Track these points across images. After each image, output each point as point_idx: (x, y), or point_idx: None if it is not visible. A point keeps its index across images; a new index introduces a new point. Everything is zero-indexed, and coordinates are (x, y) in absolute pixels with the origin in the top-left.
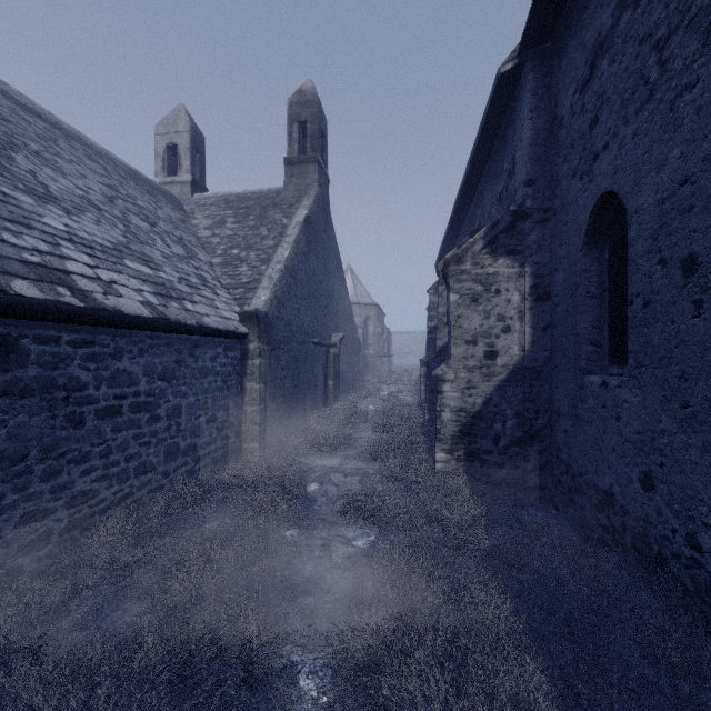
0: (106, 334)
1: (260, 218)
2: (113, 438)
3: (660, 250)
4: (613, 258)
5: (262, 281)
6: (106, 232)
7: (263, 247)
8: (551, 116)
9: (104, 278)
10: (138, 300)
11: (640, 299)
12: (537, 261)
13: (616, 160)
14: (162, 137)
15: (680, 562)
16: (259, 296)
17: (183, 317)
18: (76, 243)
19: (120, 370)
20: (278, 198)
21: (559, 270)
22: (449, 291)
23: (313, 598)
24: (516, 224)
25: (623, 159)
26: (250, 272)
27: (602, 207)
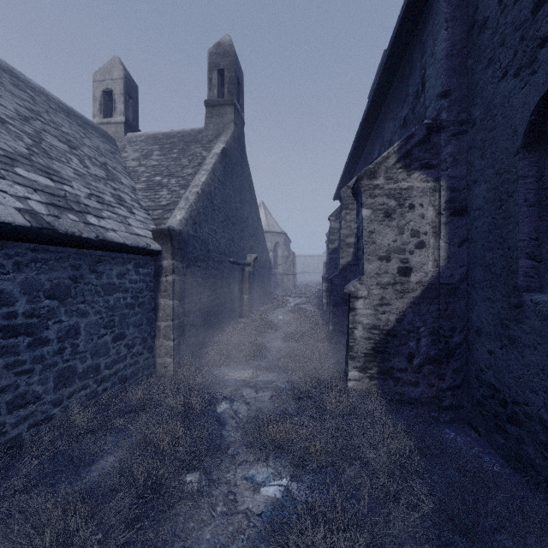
0: None
1: (182, 151)
2: None
3: None
4: None
5: (179, 203)
6: (1, 140)
7: (183, 174)
8: (468, 25)
9: None
10: (15, 207)
11: None
12: (452, 175)
13: None
14: (99, 83)
15: None
16: (174, 215)
17: (79, 229)
18: None
19: None
20: (199, 135)
21: (480, 182)
22: (361, 206)
23: None
24: (430, 138)
25: None
26: (169, 196)
27: None
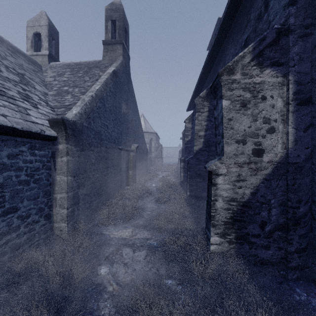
0: None
1: (86, 72)
2: None
3: None
4: None
5: (77, 102)
6: None
7: (84, 85)
8: None
9: None
10: None
11: None
12: (299, 71)
13: None
14: (31, 28)
15: None
16: (71, 110)
17: None
18: None
19: None
20: (99, 63)
21: None
22: (221, 98)
23: None
24: (279, 40)
25: None
26: (72, 99)
27: None
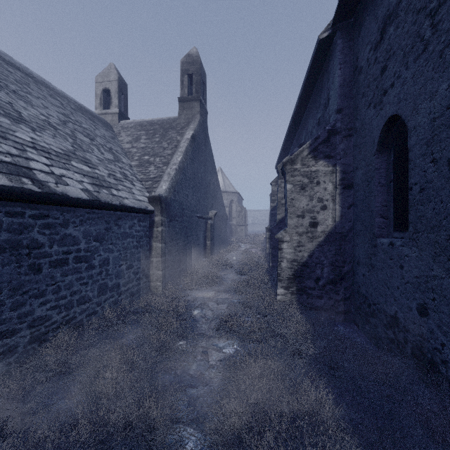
0: (57, 211)
1: (163, 136)
2: (62, 280)
3: (432, 153)
4: (397, 159)
5: (164, 176)
6: (59, 143)
7: (165, 154)
8: (353, 67)
9: (57, 173)
10: (79, 188)
11: (417, 186)
12: (344, 163)
13: (399, 93)
14: (100, 84)
15: (447, 366)
16: (161, 186)
17: (110, 199)
18: (38, 150)
19: (67, 234)
20: (174, 123)
21: (359, 168)
22: (286, 182)
23: (196, 389)
24: (330, 139)
25: (405, 92)
26: (156, 171)
27: (389, 125)
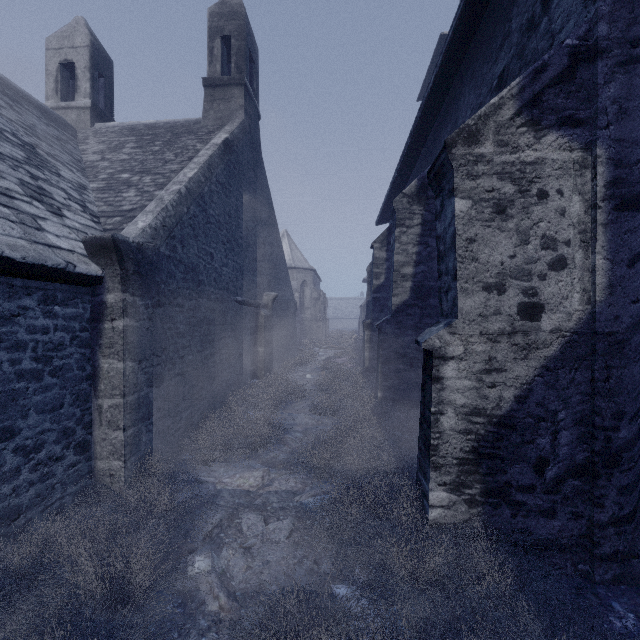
0: None
1: (168, 143)
2: None
3: None
4: None
5: (148, 205)
6: None
7: (164, 171)
8: None
9: None
10: None
11: None
12: (618, 136)
13: None
14: (55, 52)
15: None
16: (135, 221)
17: None
18: None
19: None
20: (195, 126)
21: None
22: (452, 195)
23: None
24: (576, 71)
25: None
26: (137, 198)
27: None
